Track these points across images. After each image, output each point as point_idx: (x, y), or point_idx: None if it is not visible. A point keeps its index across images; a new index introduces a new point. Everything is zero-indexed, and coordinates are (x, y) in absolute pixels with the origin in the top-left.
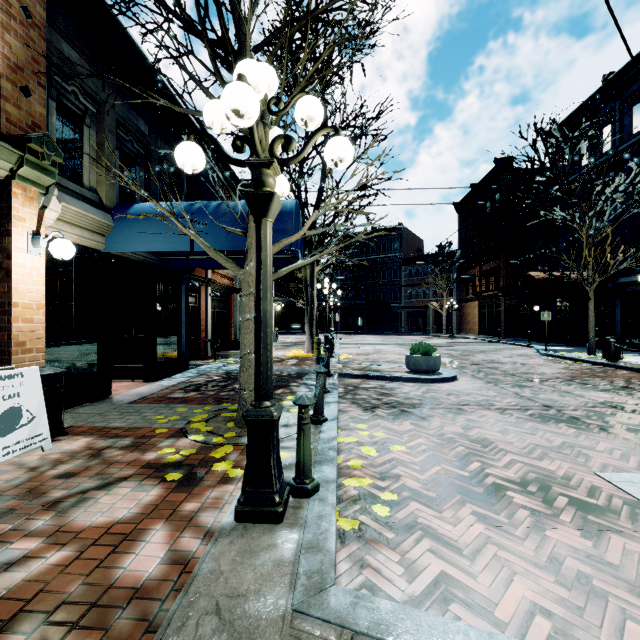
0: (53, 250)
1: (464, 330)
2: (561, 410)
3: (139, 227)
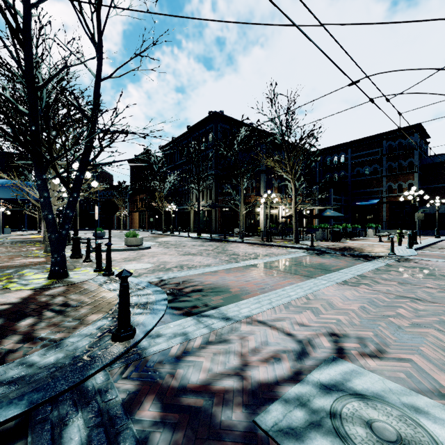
0: None
1: (133, 227)
2: None
3: None
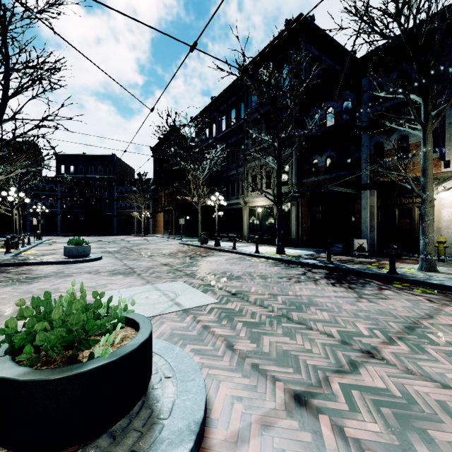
0: None
1: (157, 231)
2: (134, 269)
3: None
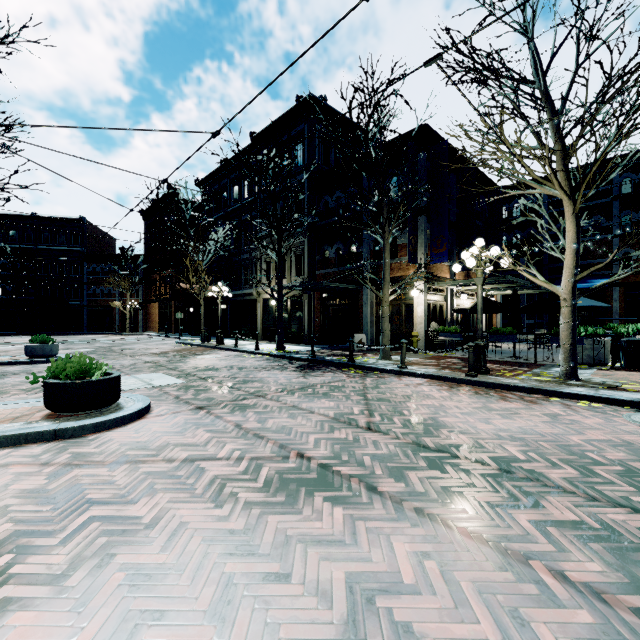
0: None
1: (149, 328)
2: (114, 366)
3: None
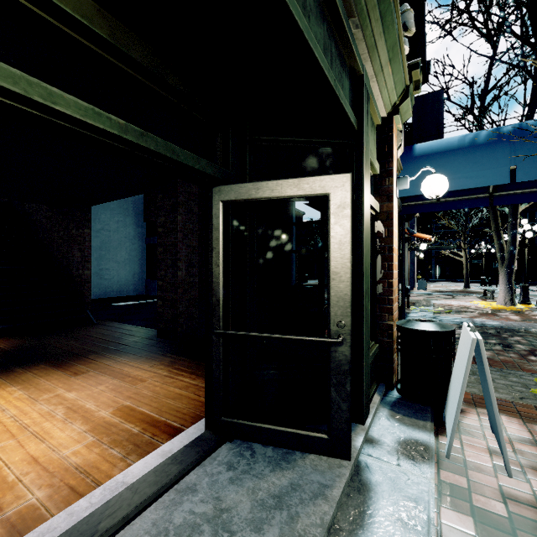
0: (433, 187)
1: None
2: None
3: (434, 166)
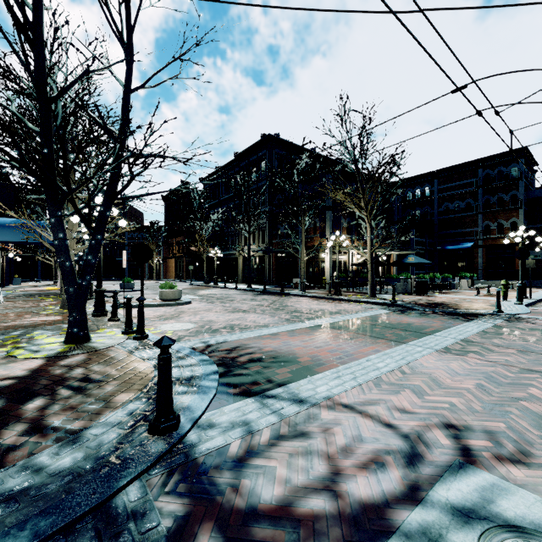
0: None
1: (168, 276)
2: None
3: None
